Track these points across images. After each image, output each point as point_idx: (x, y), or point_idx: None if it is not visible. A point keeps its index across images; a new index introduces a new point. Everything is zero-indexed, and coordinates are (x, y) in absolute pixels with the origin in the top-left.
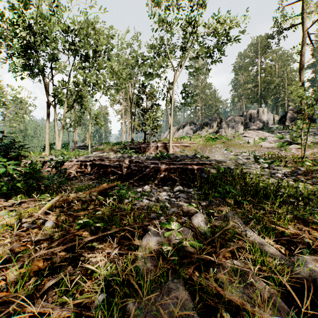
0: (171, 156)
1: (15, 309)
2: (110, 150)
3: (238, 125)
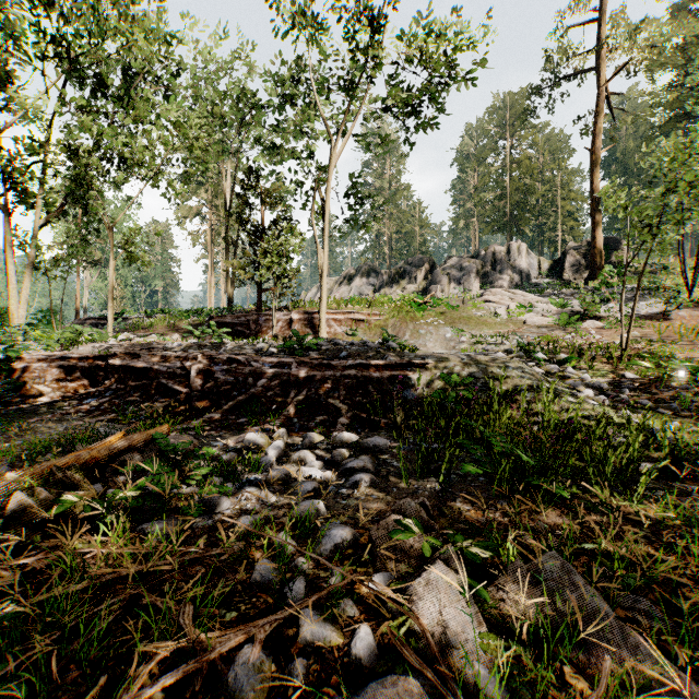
0: (326, 344)
1: None
2: (171, 329)
3: (469, 278)
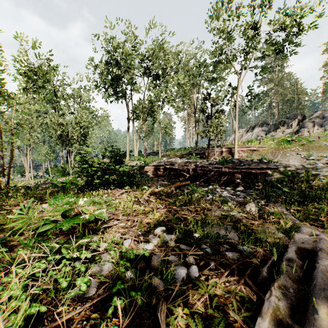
0: (235, 161)
1: (159, 221)
2: (175, 156)
3: None
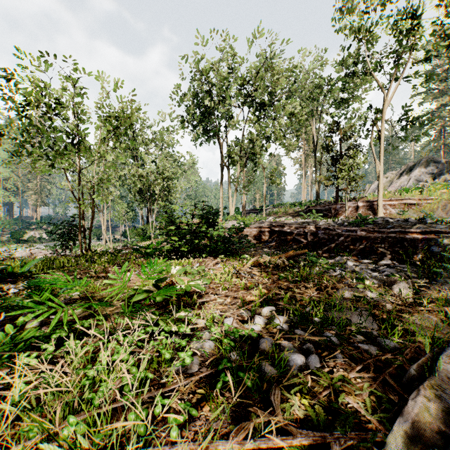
0: (378, 221)
1: (267, 300)
2: (286, 214)
3: None
